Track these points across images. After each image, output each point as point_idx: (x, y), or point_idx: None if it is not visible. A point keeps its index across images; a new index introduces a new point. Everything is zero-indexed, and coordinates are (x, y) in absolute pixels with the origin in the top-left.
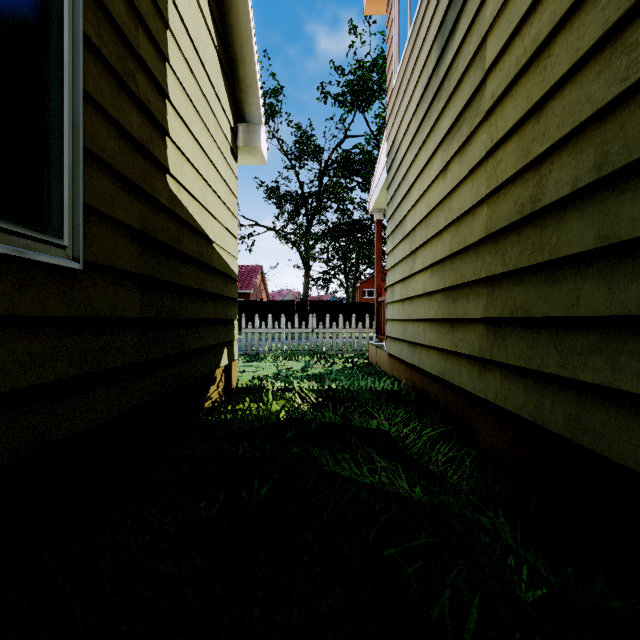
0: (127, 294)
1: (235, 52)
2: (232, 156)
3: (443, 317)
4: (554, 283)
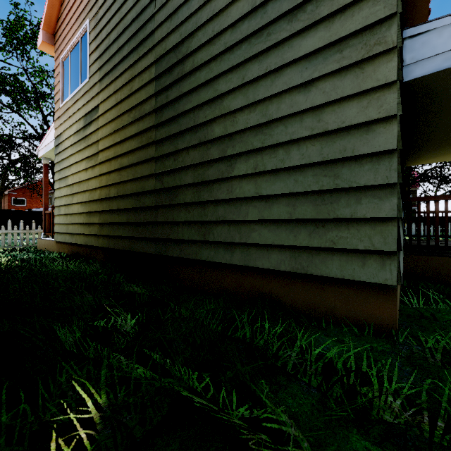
0: None
1: None
2: None
3: (86, 222)
4: (112, 215)
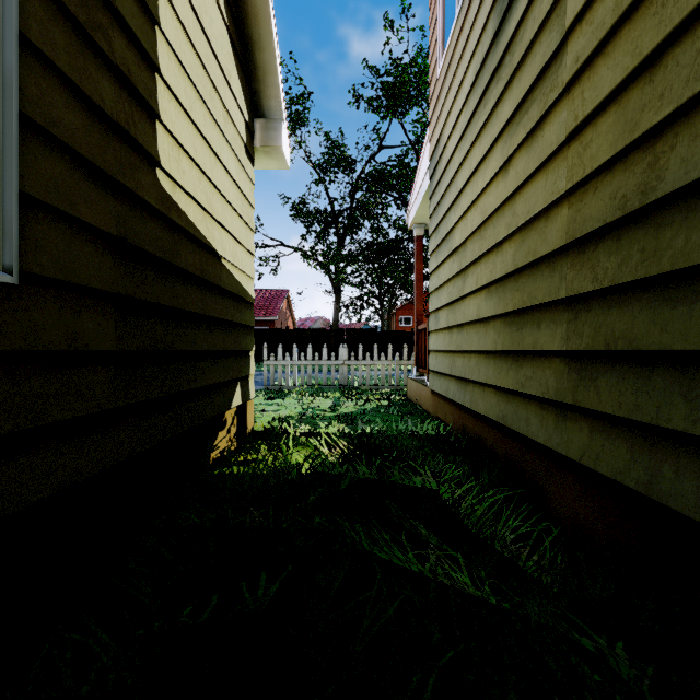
0: (95, 319)
1: (250, 32)
2: (247, 157)
3: (504, 349)
4: (679, 303)
